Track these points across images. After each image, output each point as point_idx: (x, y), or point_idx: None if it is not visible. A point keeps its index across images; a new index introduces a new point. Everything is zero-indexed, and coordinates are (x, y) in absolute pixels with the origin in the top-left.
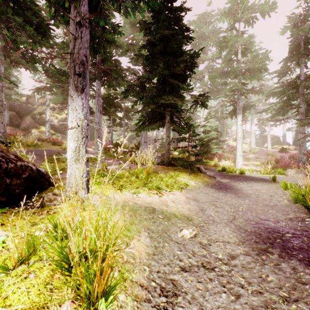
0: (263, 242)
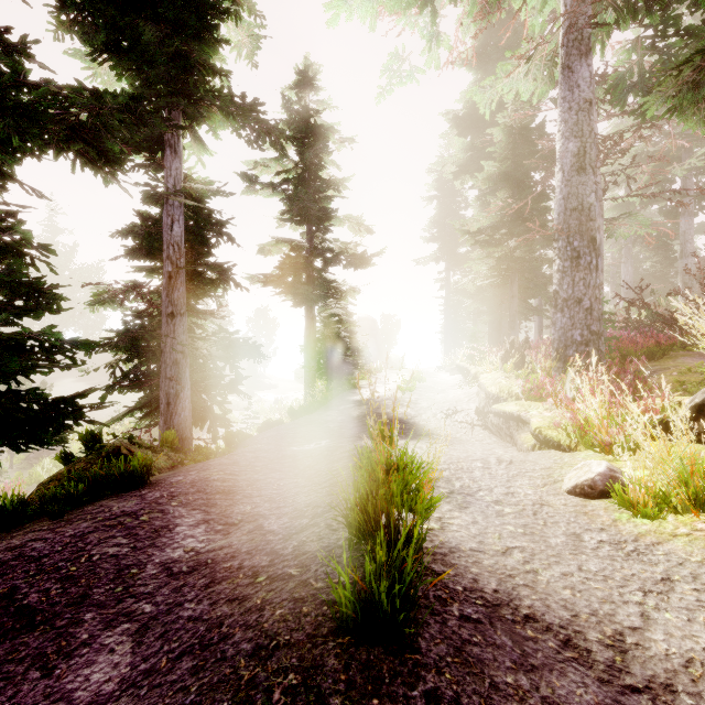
0: (661, 699)
